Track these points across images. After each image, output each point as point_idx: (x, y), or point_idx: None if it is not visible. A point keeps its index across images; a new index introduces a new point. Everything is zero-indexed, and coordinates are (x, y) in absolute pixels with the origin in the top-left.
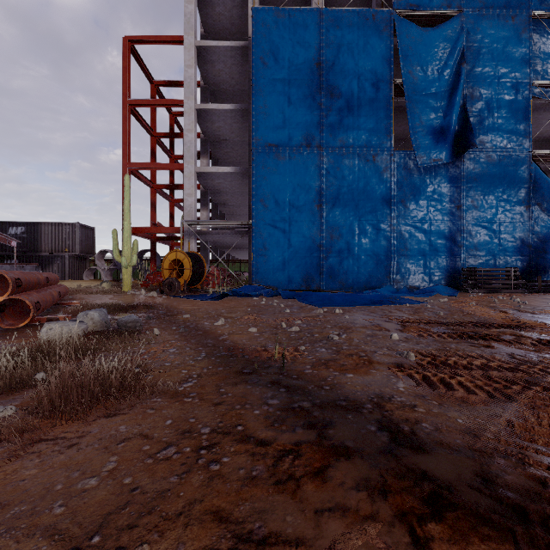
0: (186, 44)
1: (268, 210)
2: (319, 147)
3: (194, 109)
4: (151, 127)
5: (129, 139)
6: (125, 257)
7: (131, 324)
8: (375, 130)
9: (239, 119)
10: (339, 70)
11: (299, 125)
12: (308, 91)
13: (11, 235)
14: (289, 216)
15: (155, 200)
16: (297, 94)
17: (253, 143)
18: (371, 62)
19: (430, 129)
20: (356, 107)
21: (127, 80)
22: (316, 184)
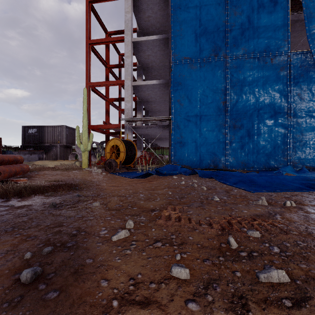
0: None
1: (183, 108)
2: (224, 56)
3: (131, 42)
4: (106, 62)
5: (90, 67)
6: (84, 144)
7: None
8: (273, 37)
9: (162, 47)
10: None
11: (208, 41)
12: (215, 13)
13: (29, 134)
14: (199, 111)
15: (108, 109)
16: (206, 17)
17: (172, 58)
18: None
19: None
20: (256, 20)
21: (88, 27)
22: (222, 85)
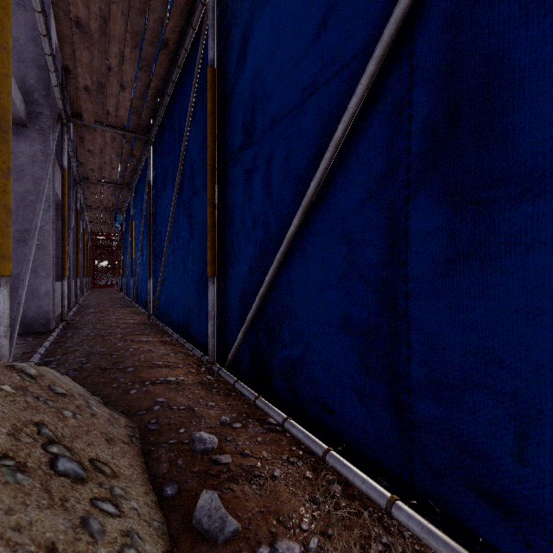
0: None
1: None
2: None
3: None
4: None
5: None
6: None
7: None
8: None
9: None
10: None
11: None
12: None
13: None
14: None
15: None
16: None
17: None
18: None
19: None
20: None
21: None
22: None
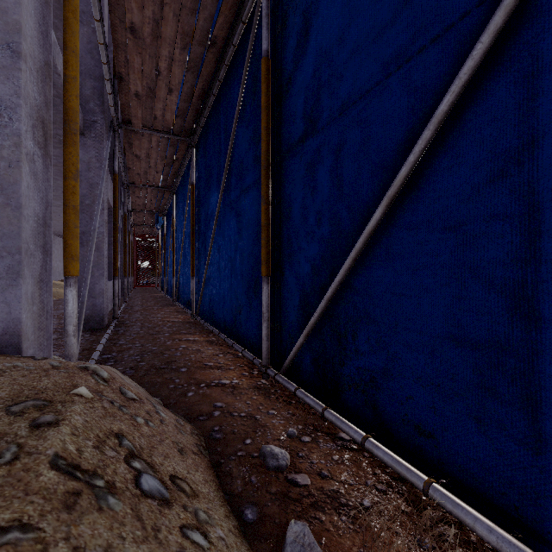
0: None
1: None
2: None
3: None
4: None
5: None
6: None
7: None
8: None
9: None
10: None
11: None
12: None
13: None
14: None
15: None
16: None
17: None
18: None
19: None
20: None
21: None
22: None
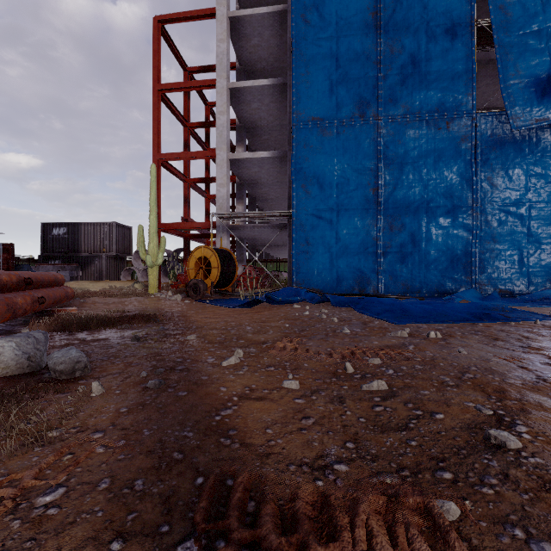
0: (218, 16)
1: (311, 198)
2: (375, 116)
3: (227, 88)
4: (185, 117)
5: (159, 128)
6: (151, 255)
7: (64, 366)
8: (451, 88)
9: (277, 96)
10: (400, 18)
11: (349, 92)
12: (360, 49)
13: (55, 236)
14: (337, 203)
15: (188, 195)
16: (347, 54)
17: (294, 118)
18: (445, 2)
19: (531, 79)
20: (424, 62)
21: (157, 64)
22: (371, 162)
